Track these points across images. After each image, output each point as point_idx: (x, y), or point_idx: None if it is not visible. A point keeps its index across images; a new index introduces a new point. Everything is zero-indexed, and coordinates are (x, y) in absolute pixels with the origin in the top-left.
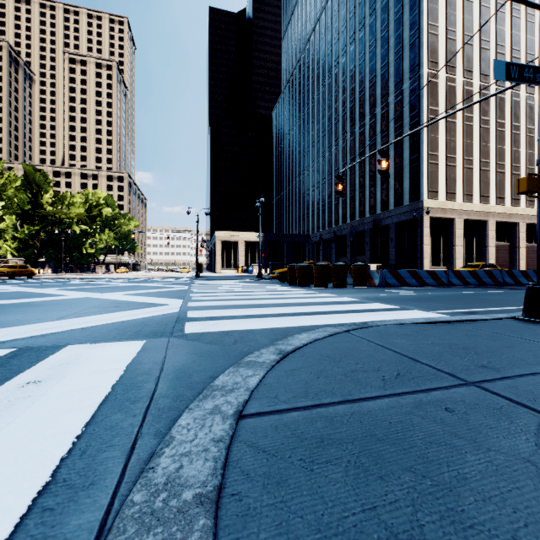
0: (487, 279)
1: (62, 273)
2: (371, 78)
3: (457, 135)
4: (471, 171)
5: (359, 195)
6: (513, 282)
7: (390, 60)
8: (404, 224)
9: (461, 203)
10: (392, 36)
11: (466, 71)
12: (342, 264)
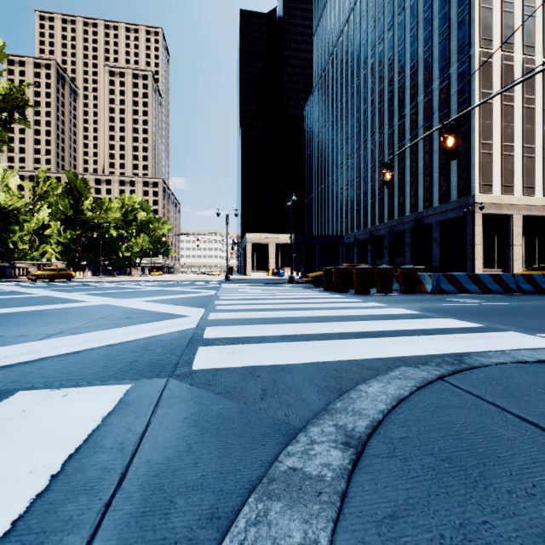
0: None
1: (100, 276)
2: (412, 64)
3: (515, 120)
4: (532, 160)
5: (398, 192)
6: None
7: (434, 42)
8: (451, 222)
9: (520, 197)
10: (437, 16)
11: (526, 47)
12: (388, 267)
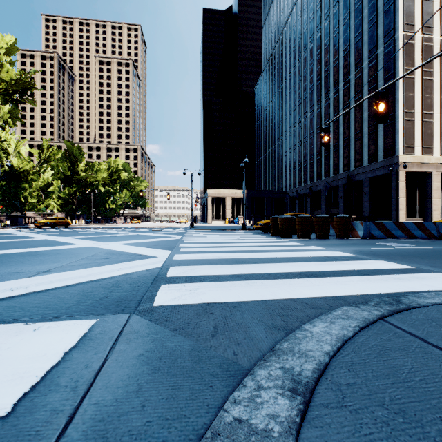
0: None
1: (92, 224)
2: (345, 47)
3: (434, 92)
4: None
5: (333, 154)
6: None
7: (364, 29)
8: (378, 178)
9: (439, 157)
10: (366, 7)
11: None
12: (325, 216)
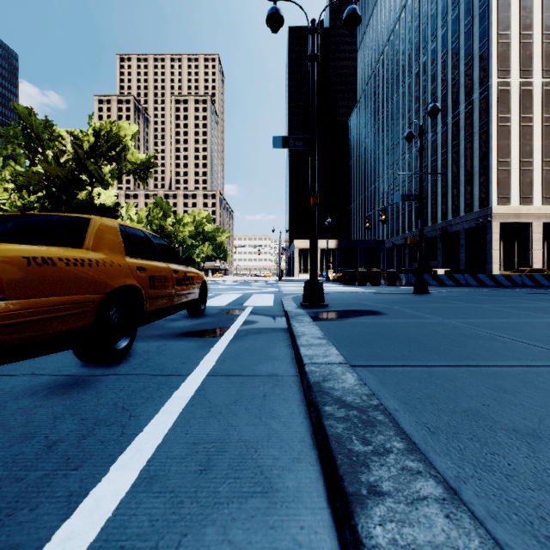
0: (505, 282)
1: None
2: (443, 87)
3: (534, 138)
4: None
5: (431, 202)
6: (533, 284)
7: (460, 70)
8: (475, 229)
9: (539, 207)
10: (463, 47)
11: (545, 71)
12: (377, 270)
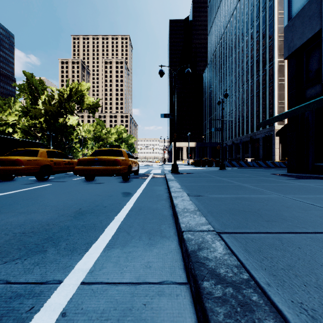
0: (271, 165)
1: None
2: (251, 61)
3: None
4: None
5: (246, 122)
6: (285, 166)
7: (260, 53)
8: (267, 137)
9: None
10: (261, 41)
11: None
12: (210, 159)
